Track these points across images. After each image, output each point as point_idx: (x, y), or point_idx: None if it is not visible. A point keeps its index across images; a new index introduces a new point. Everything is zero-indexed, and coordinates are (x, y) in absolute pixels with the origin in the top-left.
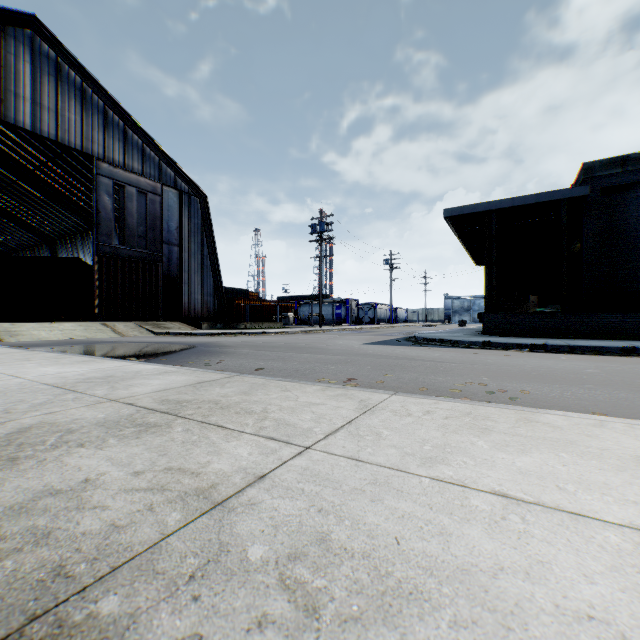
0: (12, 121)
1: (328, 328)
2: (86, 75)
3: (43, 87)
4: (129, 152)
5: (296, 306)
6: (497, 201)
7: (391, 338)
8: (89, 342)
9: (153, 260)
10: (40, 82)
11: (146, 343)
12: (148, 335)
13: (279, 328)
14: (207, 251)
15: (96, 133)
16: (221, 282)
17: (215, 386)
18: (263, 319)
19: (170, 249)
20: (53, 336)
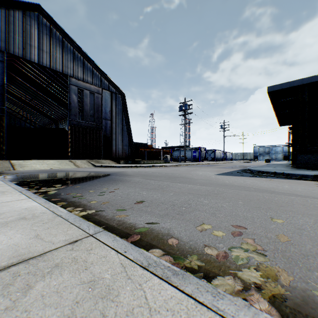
0: (28, 59)
1: (189, 163)
2: (64, 34)
3: (43, 41)
4: (85, 72)
5: (171, 151)
6: (309, 77)
7: (231, 170)
8: (56, 171)
9: (97, 128)
10: (42, 38)
11: (84, 172)
12: (92, 167)
13: (162, 163)
14: (125, 123)
15: (69, 63)
16: (132, 139)
17: (3, 297)
18: (154, 158)
19: (106, 122)
20: (42, 167)
